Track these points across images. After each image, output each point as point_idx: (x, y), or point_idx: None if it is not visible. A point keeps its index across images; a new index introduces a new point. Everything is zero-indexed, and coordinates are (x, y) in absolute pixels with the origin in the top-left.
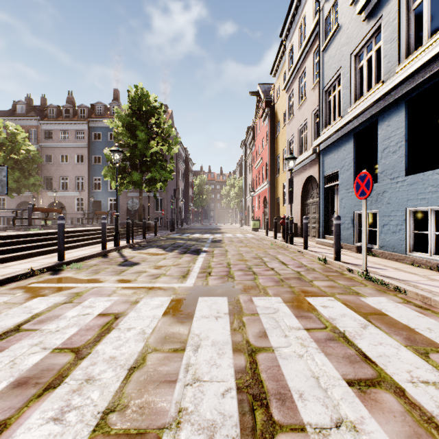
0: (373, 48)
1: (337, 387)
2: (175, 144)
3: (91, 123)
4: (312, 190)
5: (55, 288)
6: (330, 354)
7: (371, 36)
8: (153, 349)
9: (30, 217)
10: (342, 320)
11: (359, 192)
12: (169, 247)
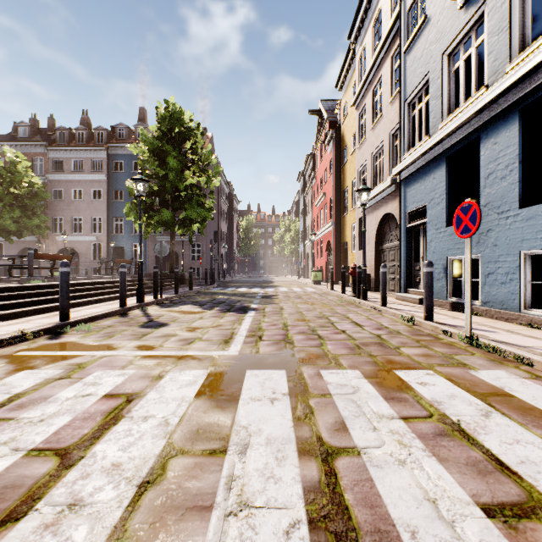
0: (473, 44)
1: (469, 518)
2: (215, 175)
3: (111, 149)
4: (390, 231)
5: (50, 357)
6: (447, 460)
7: (470, 27)
8: (178, 451)
9: (30, 266)
10: (452, 404)
11: (460, 228)
12: (208, 303)
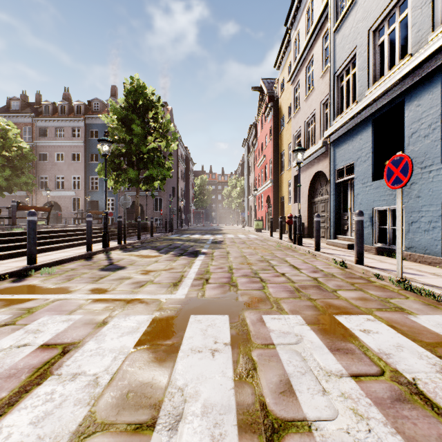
0: (397, 19)
1: None
2: (173, 140)
3: (88, 120)
4: (320, 187)
5: (5, 301)
6: (415, 440)
7: (394, 5)
8: (99, 425)
9: (14, 216)
10: (402, 357)
11: (391, 180)
12: (165, 248)
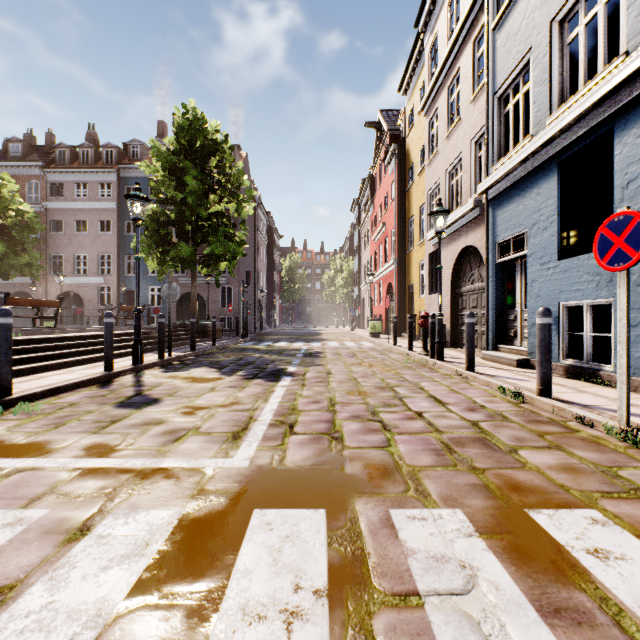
0: None
1: None
2: (248, 200)
3: (122, 171)
4: (470, 270)
5: None
6: None
7: None
8: None
9: None
10: None
11: (608, 256)
12: (230, 365)
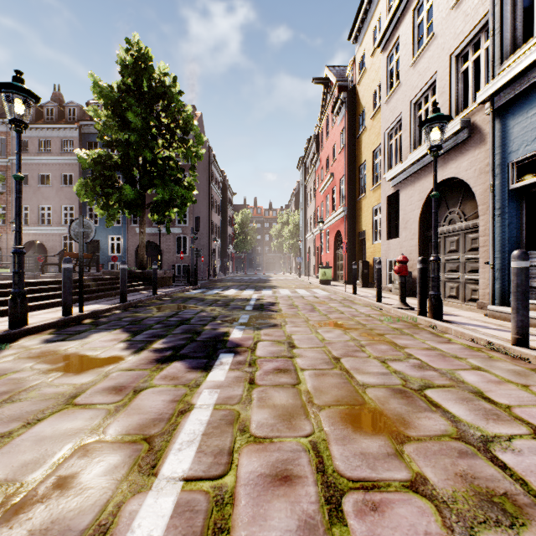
0: None
1: None
2: (198, 146)
3: (84, 128)
4: (447, 208)
5: None
6: None
7: None
8: None
9: None
10: None
11: None
12: (154, 326)
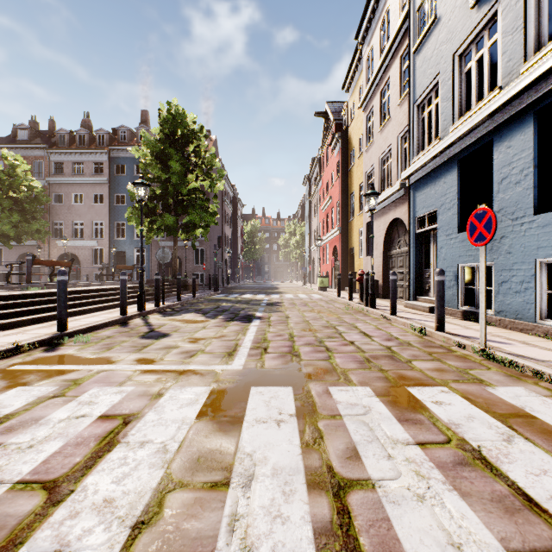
0: (486, 43)
1: None
2: (219, 178)
3: (113, 152)
4: (398, 237)
5: (45, 372)
6: (469, 495)
7: (483, 27)
8: (177, 483)
9: (29, 273)
10: (471, 427)
11: (474, 236)
12: (211, 311)
